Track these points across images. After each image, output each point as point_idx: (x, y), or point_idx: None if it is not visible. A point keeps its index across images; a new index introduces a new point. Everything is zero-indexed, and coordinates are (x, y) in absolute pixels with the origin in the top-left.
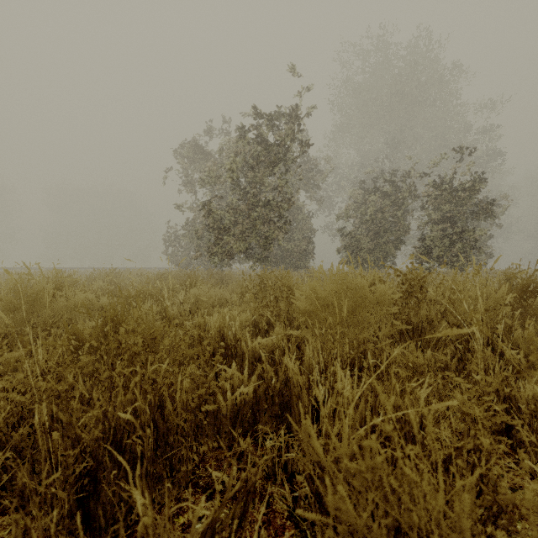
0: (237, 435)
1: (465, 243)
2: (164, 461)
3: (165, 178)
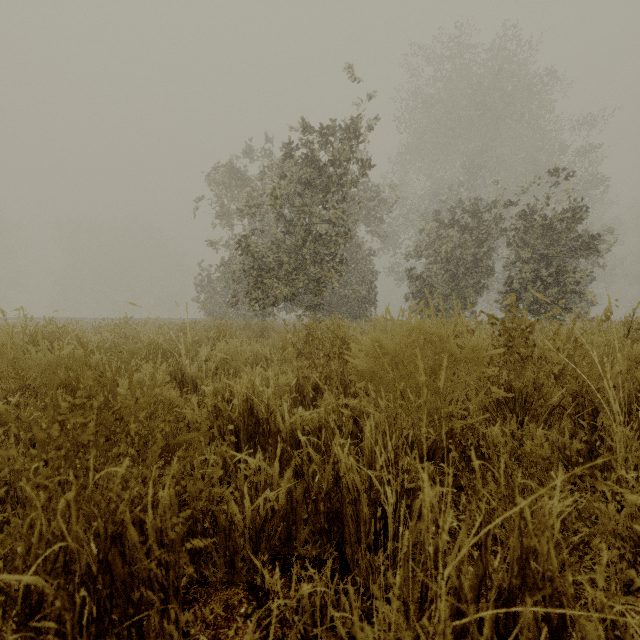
0: (260, 564)
1: (563, 287)
2: (123, 632)
3: (195, 209)
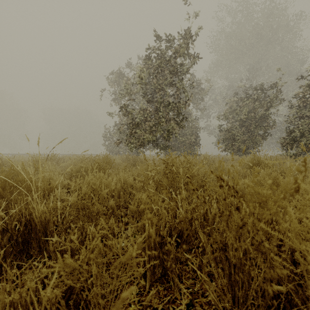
0: None
1: None
2: None
3: (101, 95)
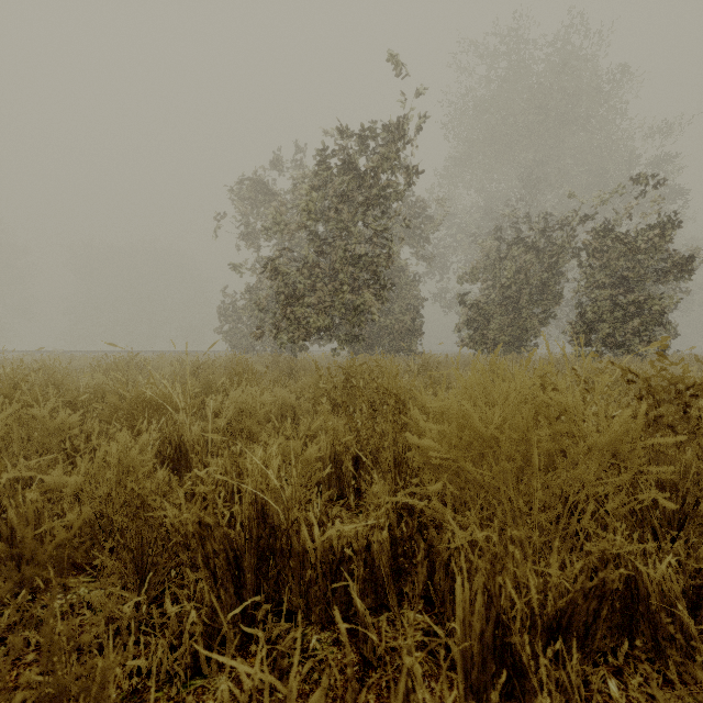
0: None
1: (647, 316)
2: None
3: (216, 228)
